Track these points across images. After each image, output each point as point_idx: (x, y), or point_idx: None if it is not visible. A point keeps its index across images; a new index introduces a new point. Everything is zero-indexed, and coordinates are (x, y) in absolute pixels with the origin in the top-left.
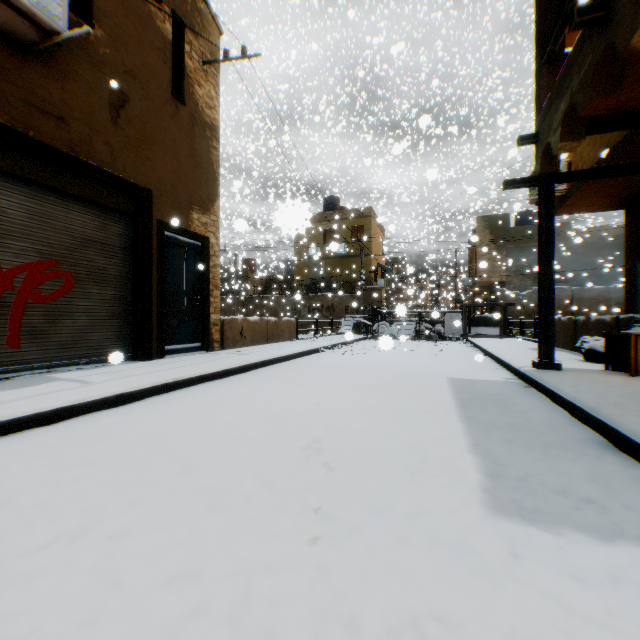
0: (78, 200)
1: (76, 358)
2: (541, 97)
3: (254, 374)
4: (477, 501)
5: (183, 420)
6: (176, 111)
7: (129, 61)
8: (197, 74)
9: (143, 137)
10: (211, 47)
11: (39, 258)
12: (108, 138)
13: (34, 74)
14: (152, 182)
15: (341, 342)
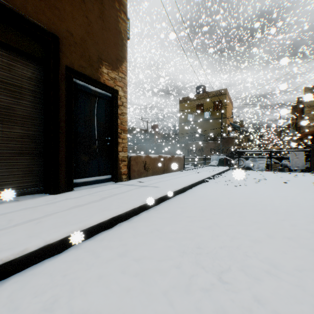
0: None
1: None
2: None
3: (148, 220)
4: None
5: None
6: None
7: None
8: None
9: None
10: None
11: None
12: None
13: None
14: (59, 31)
15: (217, 173)
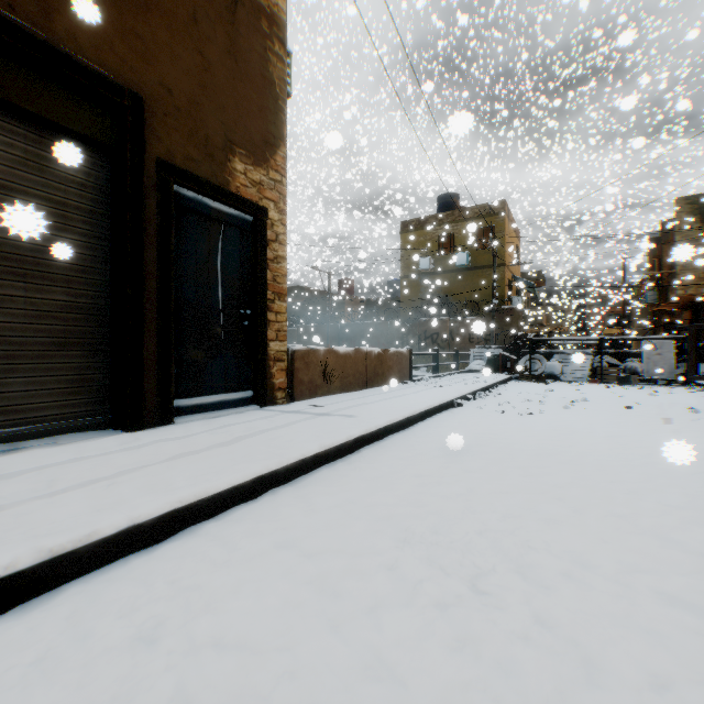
0: None
1: None
2: None
3: (333, 482)
4: None
5: None
6: None
7: None
8: None
9: None
10: None
11: None
12: None
13: None
14: (145, 84)
15: (482, 387)
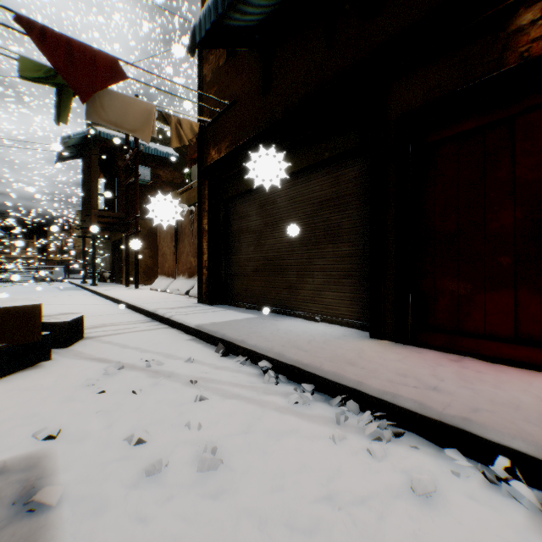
0: None
1: None
2: (84, 217)
3: None
4: (60, 290)
5: None
6: None
7: None
8: None
9: None
10: None
11: None
12: None
13: None
14: None
15: None
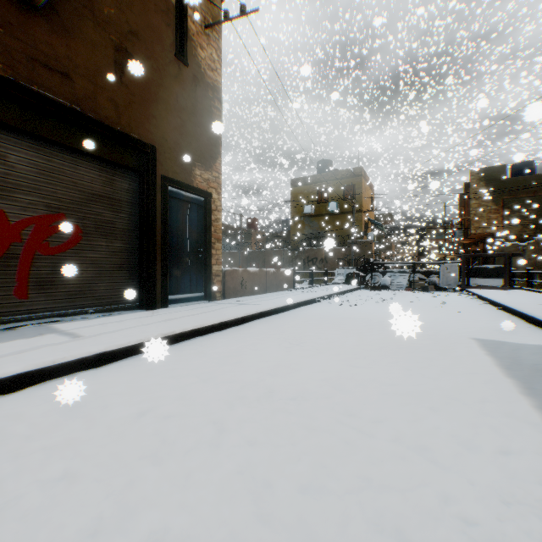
0: (85, 156)
1: (83, 307)
2: None
3: (250, 327)
4: None
5: (156, 395)
6: (179, 72)
7: (133, 22)
8: (199, 38)
9: (147, 96)
10: (213, 13)
11: (47, 211)
12: (112, 95)
13: (38, 30)
14: (156, 139)
15: (336, 292)
